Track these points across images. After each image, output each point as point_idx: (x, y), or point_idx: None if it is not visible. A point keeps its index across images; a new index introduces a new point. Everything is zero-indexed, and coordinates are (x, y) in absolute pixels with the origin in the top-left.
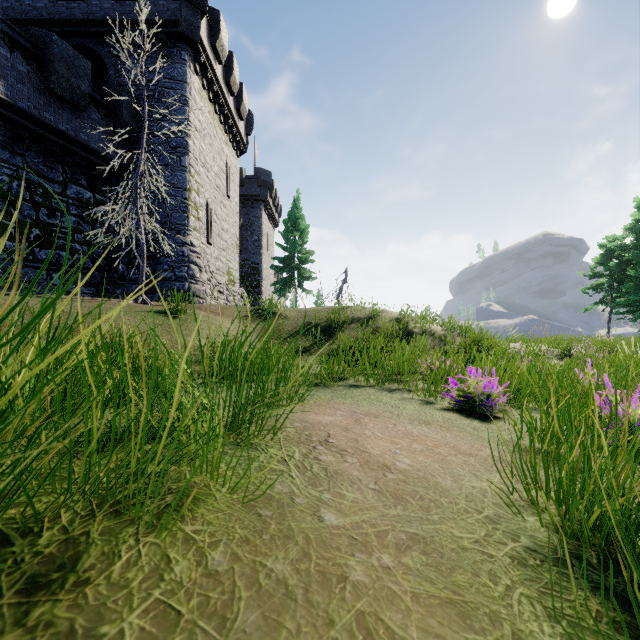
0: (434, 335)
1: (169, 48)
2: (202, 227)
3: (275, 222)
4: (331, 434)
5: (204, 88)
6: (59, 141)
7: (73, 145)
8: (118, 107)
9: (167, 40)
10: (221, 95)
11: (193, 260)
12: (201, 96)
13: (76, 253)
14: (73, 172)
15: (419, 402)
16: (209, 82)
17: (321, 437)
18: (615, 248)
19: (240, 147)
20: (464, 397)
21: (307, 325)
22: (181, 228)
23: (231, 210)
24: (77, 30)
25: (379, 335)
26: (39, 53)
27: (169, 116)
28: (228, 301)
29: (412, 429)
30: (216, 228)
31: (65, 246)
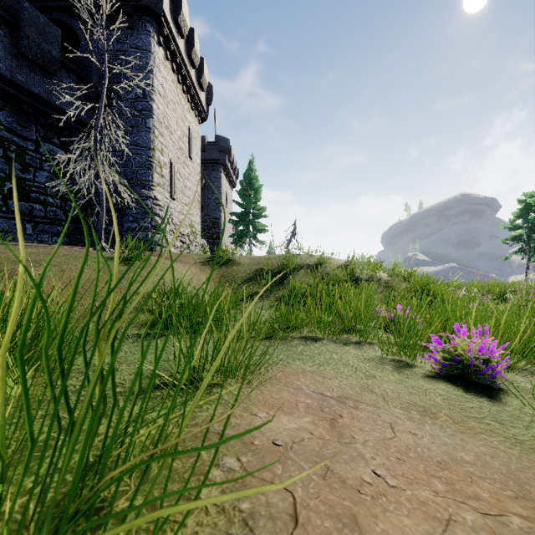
0: (380, 281)
1: (135, 20)
2: (166, 183)
3: (233, 183)
4: (299, 503)
5: (167, 59)
6: (31, 102)
7: (45, 106)
8: (88, 73)
9: (133, 13)
10: (183, 67)
11: (156, 212)
12: (165, 66)
13: (49, 206)
14: (46, 131)
15: (393, 364)
16: (172, 54)
17: (278, 528)
18: (534, 203)
19: (201, 115)
20: (451, 360)
21: (260, 271)
22: (146, 183)
23: (193, 170)
24: (52, 5)
25: (328, 281)
26: (11, 19)
27: (129, 73)
28: (190, 250)
29: (423, 438)
30: (179, 185)
31: (38, 199)
